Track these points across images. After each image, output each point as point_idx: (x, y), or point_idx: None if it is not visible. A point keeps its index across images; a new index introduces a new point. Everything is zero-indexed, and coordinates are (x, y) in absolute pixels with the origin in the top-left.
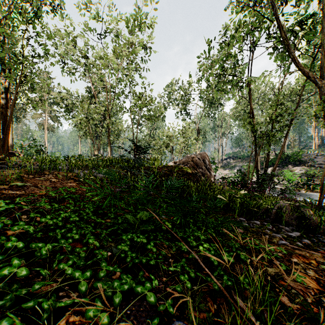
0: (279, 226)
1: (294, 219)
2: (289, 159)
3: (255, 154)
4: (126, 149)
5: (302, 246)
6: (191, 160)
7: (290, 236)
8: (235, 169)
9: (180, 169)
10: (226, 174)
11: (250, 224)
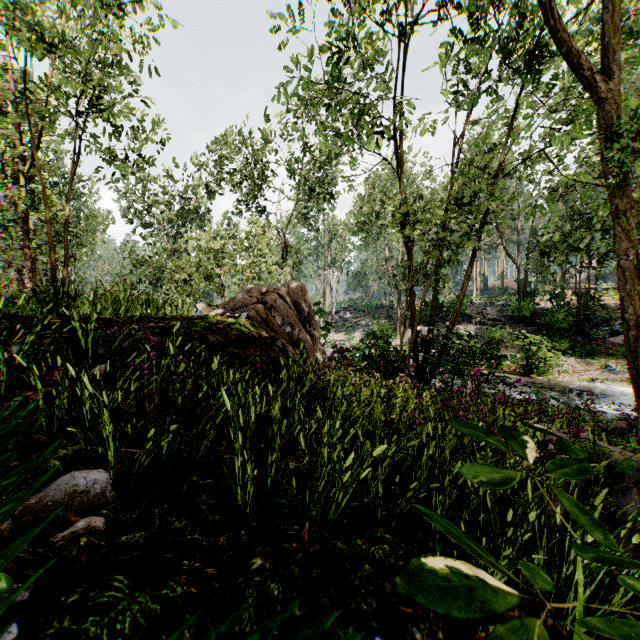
0: None
1: None
2: (447, 312)
3: (411, 294)
4: None
5: None
6: (258, 301)
7: None
8: (357, 332)
9: (214, 327)
10: (339, 342)
11: None
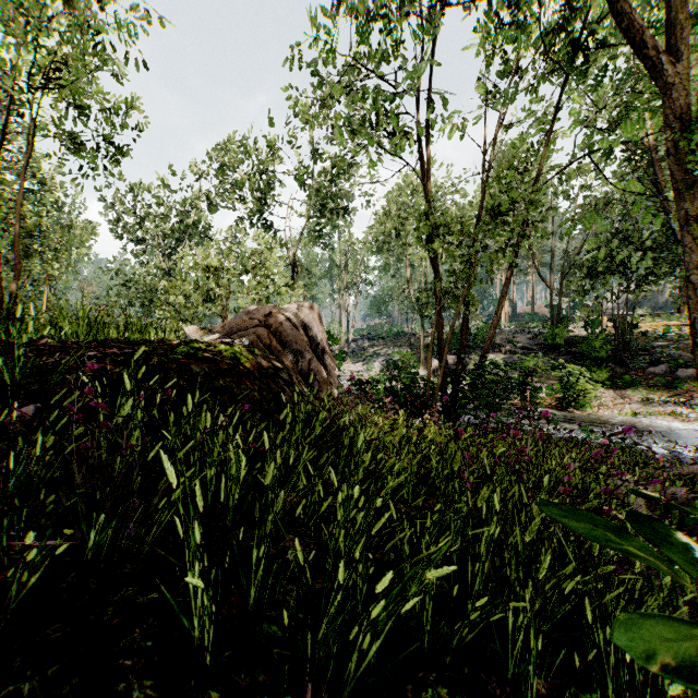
0: None
1: None
2: (475, 340)
3: (439, 318)
4: None
5: None
6: (261, 324)
7: None
8: (376, 362)
9: (201, 354)
10: (357, 373)
11: None
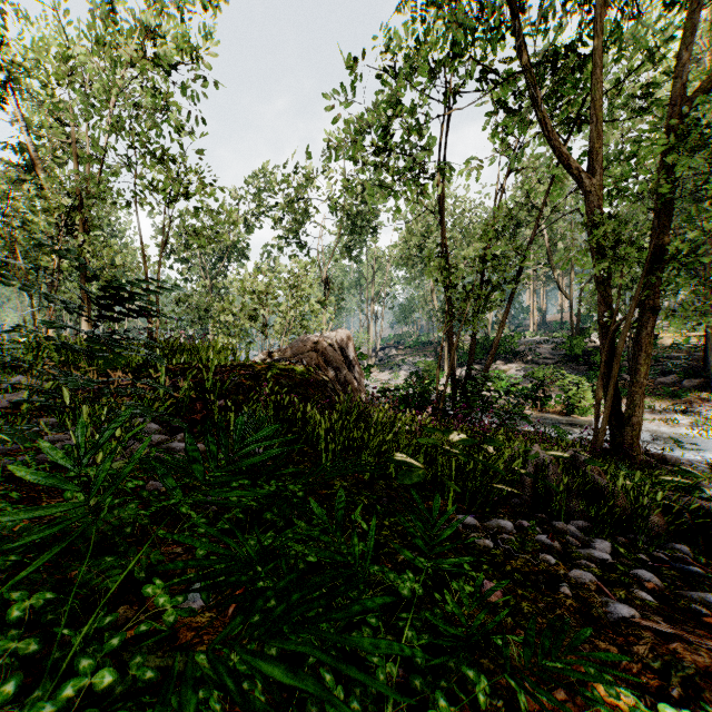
0: (554, 524)
1: (573, 496)
2: (498, 350)
3: (449, 337)
4: (46, 293)
5: (655, 602)
6: (312, 349)
7: (600, 562)
8: (403, 370)
9: (284, 373)
10: (384, 382)
11: (498, 542)
